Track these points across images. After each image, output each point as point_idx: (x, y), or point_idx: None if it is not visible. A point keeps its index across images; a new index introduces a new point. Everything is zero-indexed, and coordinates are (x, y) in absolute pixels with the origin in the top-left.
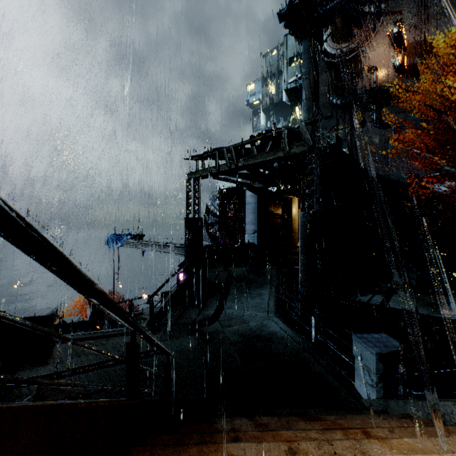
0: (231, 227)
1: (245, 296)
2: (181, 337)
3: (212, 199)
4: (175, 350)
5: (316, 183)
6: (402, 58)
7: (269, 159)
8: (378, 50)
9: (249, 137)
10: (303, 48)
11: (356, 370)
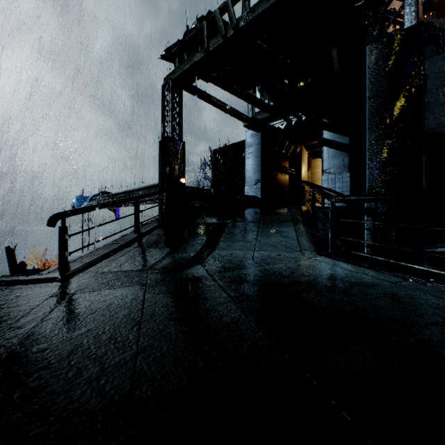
0: None
1: (252, 235)
2: (106, 289)
3: (204, 165)
4: (65, 313)
5: None
6: None
7: None
8: None
9: None
10: None
11: None
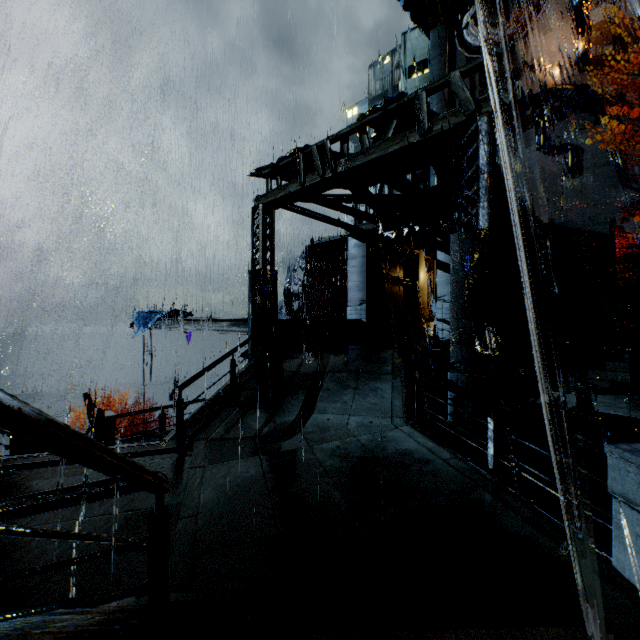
0: (324, 303)
1: (350, 393)
2: (230, 461)
3: (296, 263)
4: (214, 484)
5: (483, 178)
6: (585, 43)
7: (393, 150)
8: (547, 36)
9: (357, 117)
10: (432, 39)
11: (620, 529)
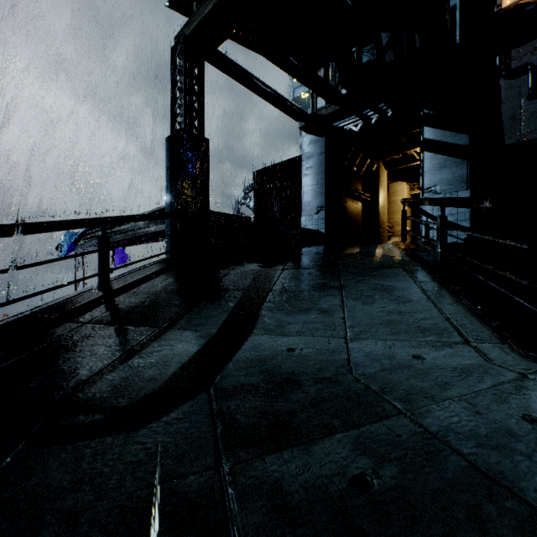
0: None
1: (331, 295)
2: None
3: (244, 193)
4: None
5: None
6: None
7: None
8: None
9: None
10: None
11: None
